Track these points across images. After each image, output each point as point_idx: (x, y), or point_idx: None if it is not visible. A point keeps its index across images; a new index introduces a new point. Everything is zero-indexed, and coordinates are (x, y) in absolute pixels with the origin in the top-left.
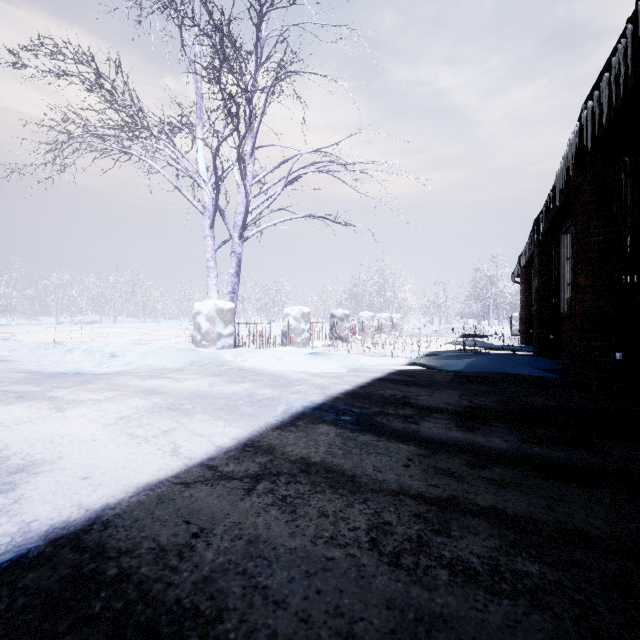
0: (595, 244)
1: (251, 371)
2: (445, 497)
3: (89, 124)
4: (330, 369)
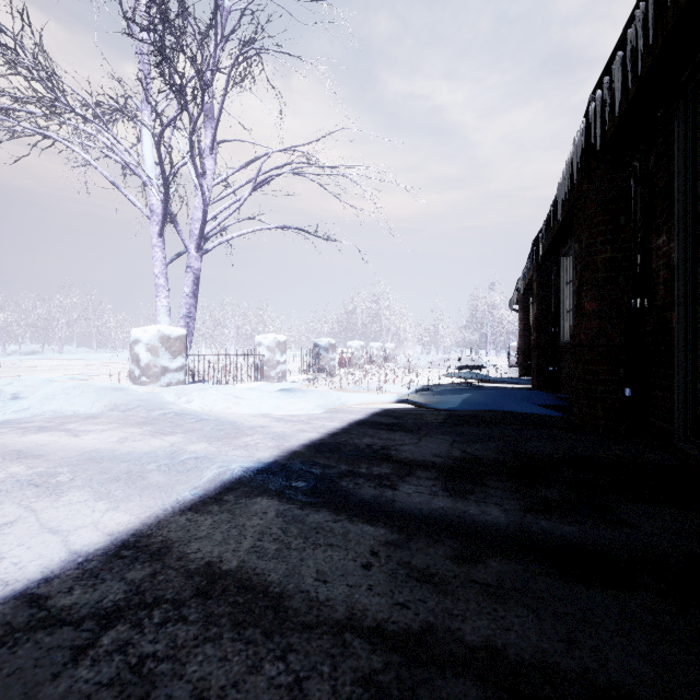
0: (602, 262)
1: (193, 416)
2: (416, 630)
3: None
4: (302, 410)
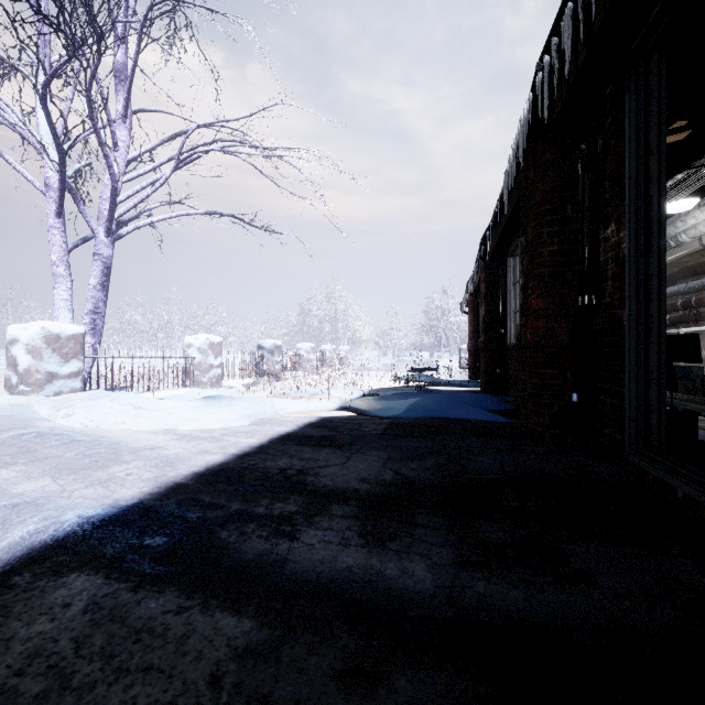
0: (549, 256)
1: (61, 437)
2: None
3: None
4: (221, 422)
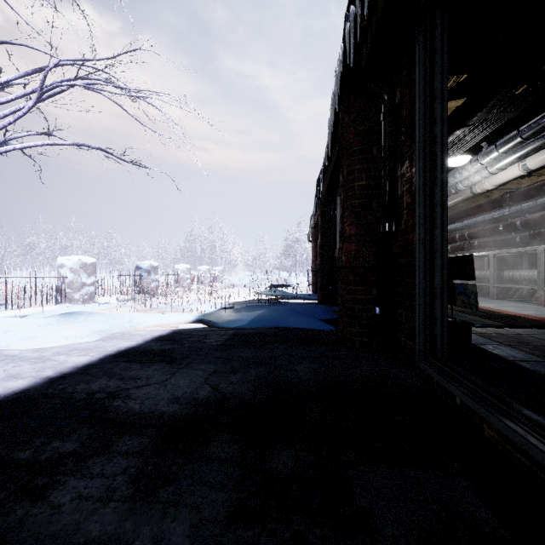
0: (359, 189)
1: None
2: None
3: None
4: (66, 339)
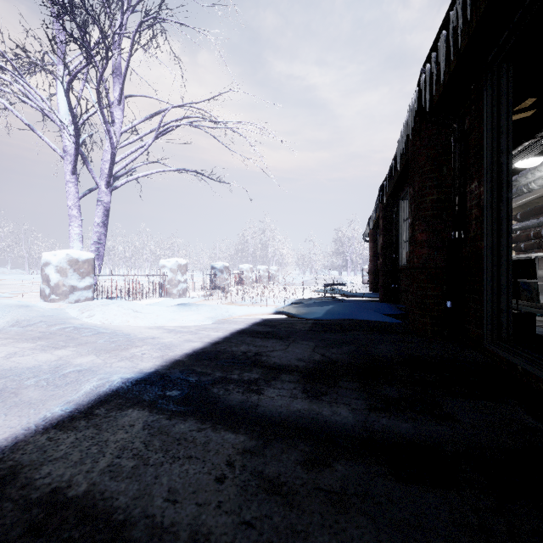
0: (430, 203)
1: (90, 330)
2: None
3: None
4: (193, 322)
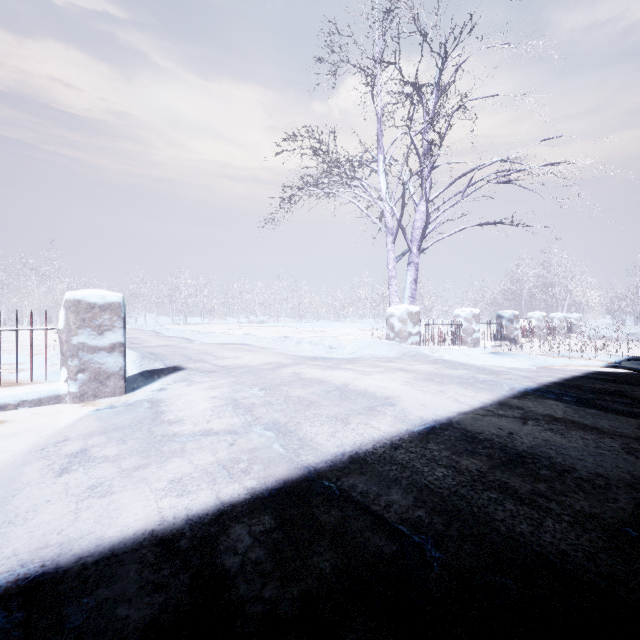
0: None
1: (454, 362)
2: None
3: (318, 181)
4: (520, 366)
